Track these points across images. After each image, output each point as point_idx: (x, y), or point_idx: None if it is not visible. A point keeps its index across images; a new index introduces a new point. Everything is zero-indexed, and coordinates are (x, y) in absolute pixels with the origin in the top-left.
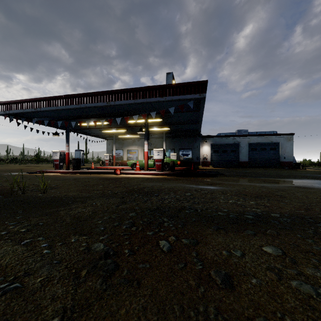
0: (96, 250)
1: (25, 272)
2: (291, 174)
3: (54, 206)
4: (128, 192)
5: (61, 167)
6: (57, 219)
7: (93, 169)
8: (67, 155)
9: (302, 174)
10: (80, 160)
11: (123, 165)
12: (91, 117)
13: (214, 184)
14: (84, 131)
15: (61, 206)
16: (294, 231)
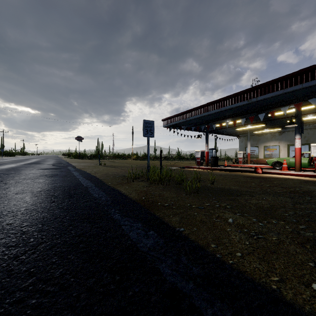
0: (306, 234)
1: (259, 231)
2: None
3: (229, 195)
4: (292, 193)
5: (202, 164)
6: (242, 204)
7: (227, 166)
8: (206, 153)
9: None
10: (217, 158)
11: (259, 164)
12: (228, 117)
13: None
14: (217, 131)
15: (234, 196)
16: None
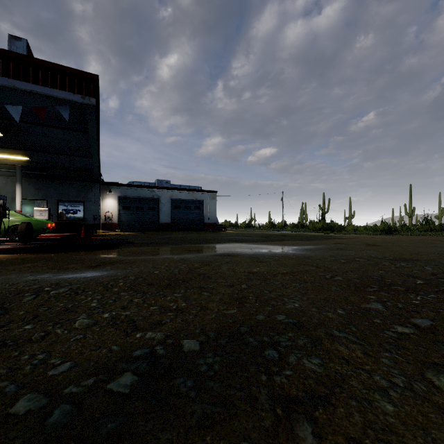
0: None
1: None
2: (215, 237)
3: None
4: None
5: None
6: None
7: None
8: None
9: (224, 237)
10: None
11: None
12: None
13: (104, 265)
14: None
15: None
16: (233, 424)
